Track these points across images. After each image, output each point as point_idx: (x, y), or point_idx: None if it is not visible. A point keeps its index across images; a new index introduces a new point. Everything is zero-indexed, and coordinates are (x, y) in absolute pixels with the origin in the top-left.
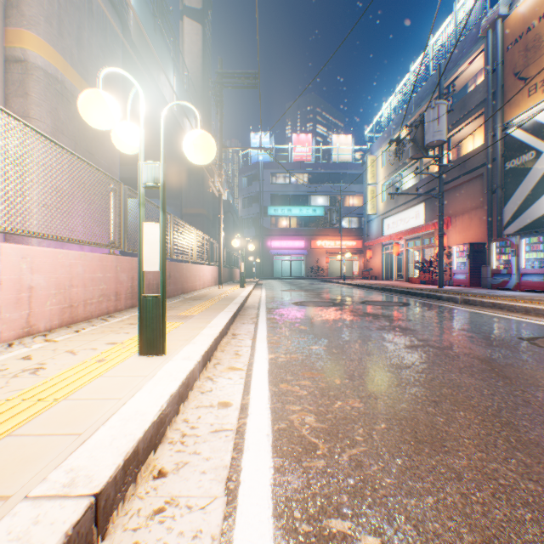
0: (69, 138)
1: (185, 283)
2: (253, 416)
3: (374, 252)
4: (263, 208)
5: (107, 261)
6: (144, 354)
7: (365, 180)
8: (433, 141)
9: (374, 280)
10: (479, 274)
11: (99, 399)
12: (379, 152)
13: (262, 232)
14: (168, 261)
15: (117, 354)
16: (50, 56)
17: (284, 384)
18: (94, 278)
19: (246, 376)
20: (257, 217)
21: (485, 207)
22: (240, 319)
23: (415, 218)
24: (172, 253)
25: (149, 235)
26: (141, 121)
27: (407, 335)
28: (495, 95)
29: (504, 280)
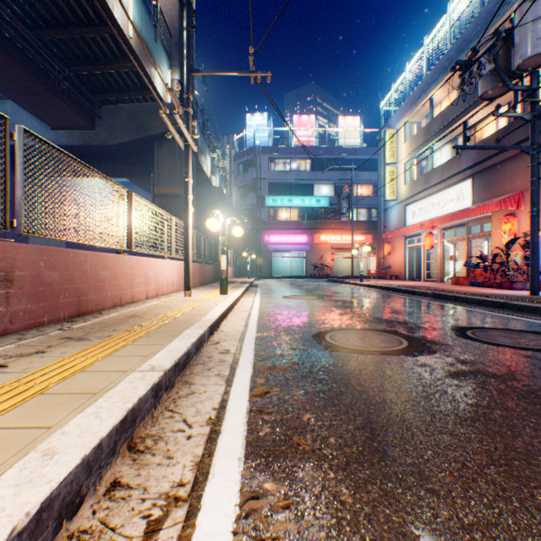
0: None
1: (93, 292)
2: None
3: (393, 247)
4: (260, 198)
5: None
6: None
7: (383, 159)
8: (534, 56)
9: (394, 279)
10: None
11: None
12: (401, 124)
13: (259, 225)
14: None
15: None
16: None
17: None
18: None
19: None
20: (254, 208)
21: None
22: None
23: (456, 199)
24: (19, 222)
25: None
26: None
27: None
28: None
29: None
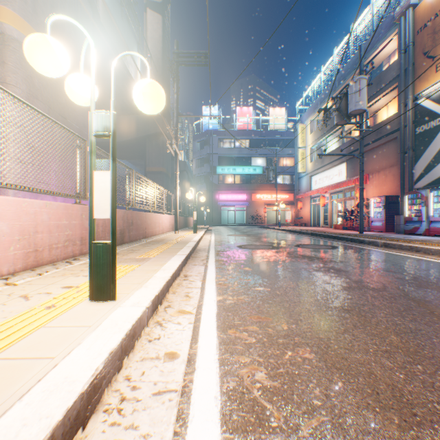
0: (43, 102)
1: (146, 229)
2: (200, 371)
3: (304, 204)
4: (212, 168)
5: (72, 209)
6: (94, 300)
7: (297, 144)
8: (355, 110)
9: (304, 226)
10: (393, 222)
11: (29, 359)
12: (308, 121)
13: (211, 187)
14: (131, 210)
15: (68, 300)
16: (25, 30)
17: (232, 330)
18: (60, 225)
19: (195, 320)
20: (208, 175)
21: (398, 166)
22: (192, 260)
23: (338, 175)
24: (135, 204)
25: (99, 183)
26: (92, 71)
27: (342, 276)
28: (407, 71)
29: (415, 226)
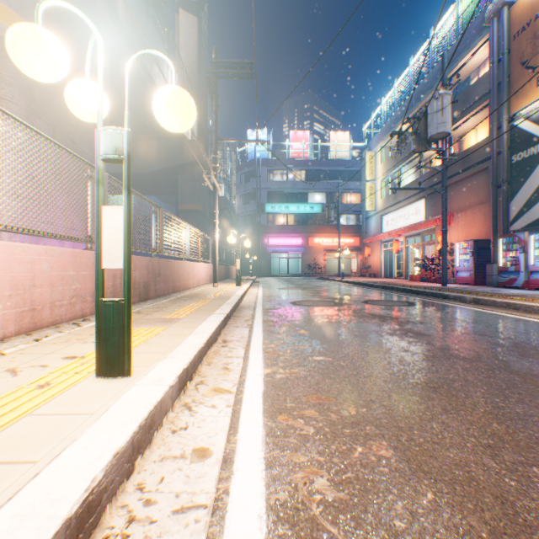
0: (46, 122)
1: (177, 281)
2: (240, 477)
3: (372, 250)
4: (260, 205)
5: (82, 257)
6: (102, 376)
7: (364, 176)
8: (437, 133)
9: (372, 277)
10: (484, 272)
11: (2, 464)
12: (378, 148)
13: (259, 229)
14: (158, 258)
15: (68, 376)
16: None
17: (283, 416)
18: (65, 276)
19: (235, 402)
20: (255, 214)
21: (490, 202)
22: (234, 321)
23: (415, 214)
24: (162, 249)
25: (109, 222)
26: (99, 76)
27: (423, 341)
28: (500, 86)
29: (511, 277)
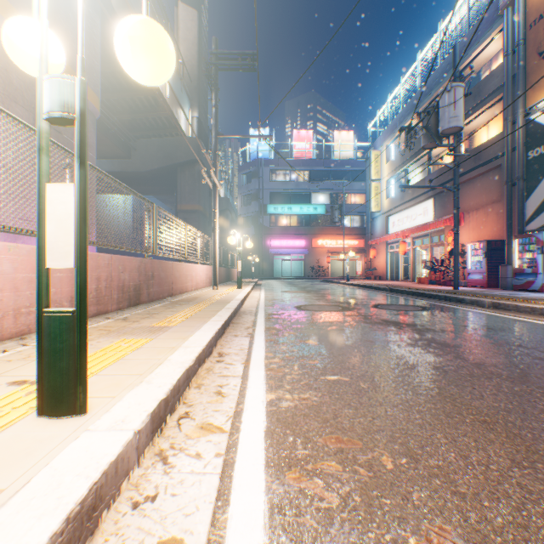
0: (25, 108)
1: (173, 284)
2: None
3: (378, 251)
4: (262, 206)
5: None
6: (45, 415)
7: (369, 176)
8: (449, 128)
9: (378, 280)
10: (497, 274)
11: None
12: (383, 147)
13: (261, 231)
14: (151, 258)
15: None
16: None
17: (293, 473)
18: (33, 279)
19: (228, 447)
20: (257, 215)
21: (504, 201)
22: (233, 329)
23: (423, 214)
24: (156, 250)
25: (55, 205)
26: (42, 5)
27: (452, 355)
28: (516, 78)
29: (528, 280)
